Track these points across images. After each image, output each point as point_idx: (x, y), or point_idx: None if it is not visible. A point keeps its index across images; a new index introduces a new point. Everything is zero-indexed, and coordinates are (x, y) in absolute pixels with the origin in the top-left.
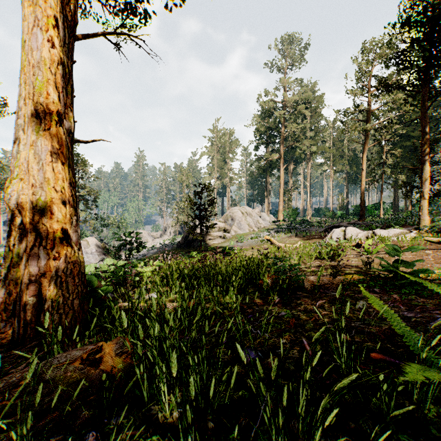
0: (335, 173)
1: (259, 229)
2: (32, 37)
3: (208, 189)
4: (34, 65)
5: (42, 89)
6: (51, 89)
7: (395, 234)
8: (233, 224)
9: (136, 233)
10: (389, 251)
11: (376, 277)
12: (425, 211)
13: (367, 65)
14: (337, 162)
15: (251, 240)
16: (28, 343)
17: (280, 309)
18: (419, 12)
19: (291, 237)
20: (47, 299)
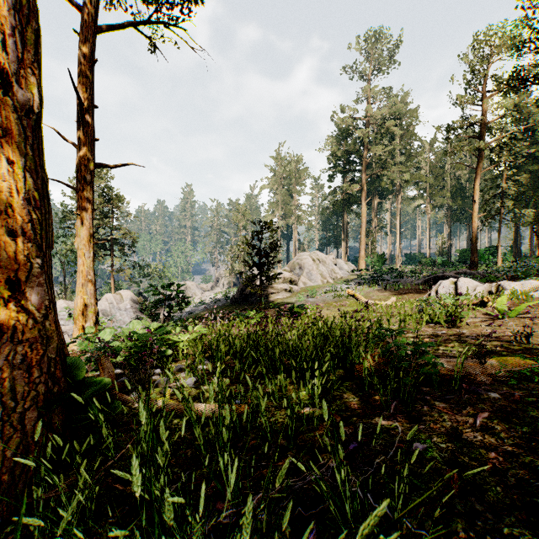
0: (433, 208)
1: (335, 281)
2: None
3: (270, 229)
4: None
5: None
6: None
7: (532, 288)
8: (302, 274)
9: (178, 285)
10: None
11: None
12: None
13: (481, 62)
14: (435, 194)
15: (326, 295)
16: None
17: (406, 429)
18: None
19: (379, 291)
20: None
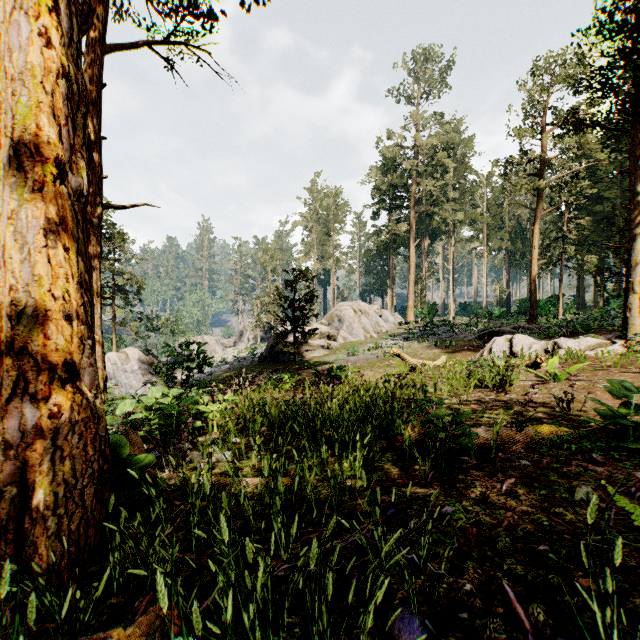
0: (490, 252)
1: (379, 335)
2: (11, 29)
3: (305, 278)
4: (15, 77)
5: (28, 120)
6: (45, 119)
7: (589, 346)
8: (342, 328)
9: (198, 344)
10: (610, 388)
11: (589, 431)
12: (635, 312)
13: (541, 92)
14: (493, 235)
15: (369, 353)
16: (0, 572)
17: (440, 495)
18: (627, 10)
19: (429, 348)
20: (38, 488)
